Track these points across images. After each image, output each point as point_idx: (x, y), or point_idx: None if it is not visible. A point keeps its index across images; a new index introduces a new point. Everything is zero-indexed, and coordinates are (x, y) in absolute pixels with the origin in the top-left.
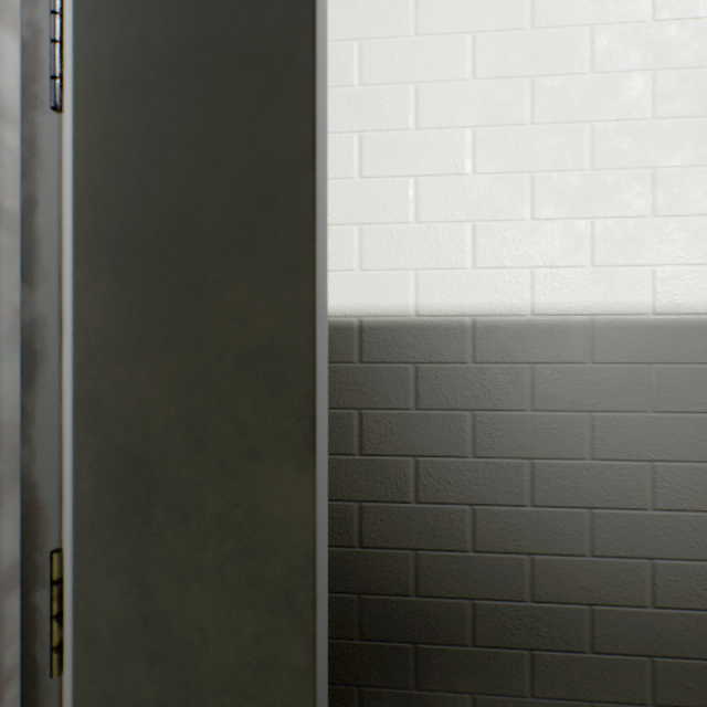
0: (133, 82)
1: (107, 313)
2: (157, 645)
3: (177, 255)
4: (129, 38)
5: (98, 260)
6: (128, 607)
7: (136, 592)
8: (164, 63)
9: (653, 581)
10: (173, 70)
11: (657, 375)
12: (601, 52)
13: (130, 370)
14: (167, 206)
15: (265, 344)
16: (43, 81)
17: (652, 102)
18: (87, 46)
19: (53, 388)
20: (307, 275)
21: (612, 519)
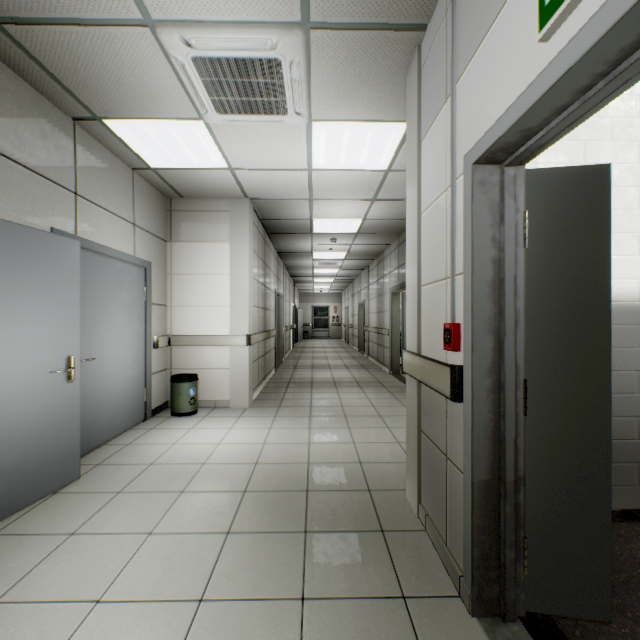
0: (547, 240)
1: (537, 308)
2: (556, 405)
3: (564, 292)
4: (545, 227)
5: (533, 292)
6: (545, 395)
7: (548, 390)
8: (559, 236)
9: (638, 427)
10: (562, 239)
11: (639, 330)
12: (615, 177)
13: (546, 325)
14: (560, 278)
15: (595, 317)
16: (518, 238)
17: (637, 202)
18: (528, 227)
19: (521, 330)
20: (608, 299)
21: (620, 399)
